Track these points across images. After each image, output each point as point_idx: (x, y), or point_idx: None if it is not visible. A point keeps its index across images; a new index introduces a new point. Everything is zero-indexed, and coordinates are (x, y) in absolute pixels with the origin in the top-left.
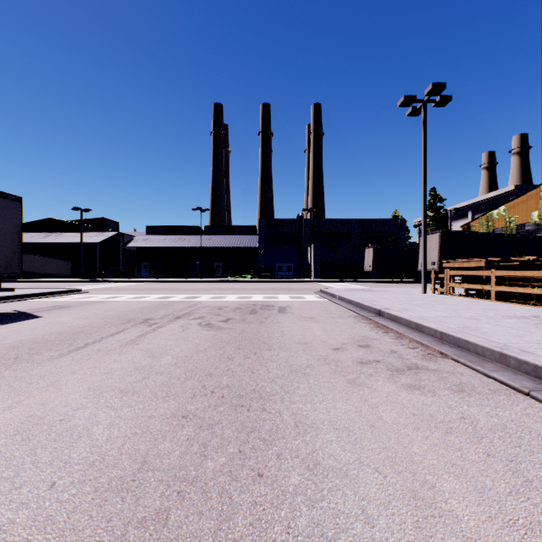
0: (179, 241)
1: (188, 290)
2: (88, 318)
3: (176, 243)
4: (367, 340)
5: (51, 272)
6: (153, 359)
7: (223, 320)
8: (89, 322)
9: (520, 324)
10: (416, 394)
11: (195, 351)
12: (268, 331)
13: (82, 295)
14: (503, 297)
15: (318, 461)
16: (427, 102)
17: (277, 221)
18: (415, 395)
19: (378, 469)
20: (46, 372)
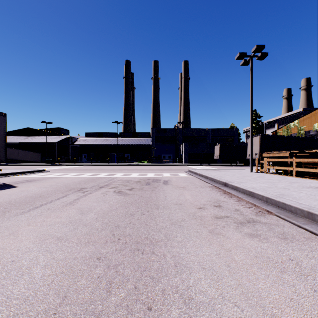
0: (104, 141)
1: (109, 170)
2: (46, 188)
3: (103, 142)
4: (219, 202)
5: (28, 159)
6: (82, 215)
7: (129, 189)
8: (46, 190)
9: (315, 192)
10: (255, 240)
11: (109, 210)
12: (157, 196)
13: (45, 173)
14: (300, 174)
15: (191, 296)
16: (253, 56)
17: (162, 129)
18: (255, 242)
19: (237, 303)
20: (11, 224)
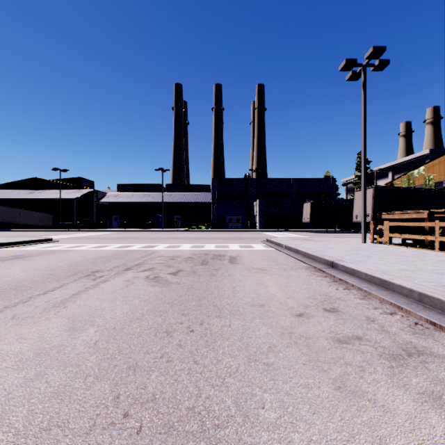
0: (144, 197)
1: (148, 239)
2: (36, 270)
3: (142, 199)
4: (331, 300)
5: (35, 223)
6: (70, 334)
7: (173, 272)
8: (33, 274)
9: None
10: None
11: (128, 319)
12: (219, 287)
13: (50, 245)
14: (443, 247)
15: None
16: (366, 65)
17: (227, 180)
18: None
19: None
20: None
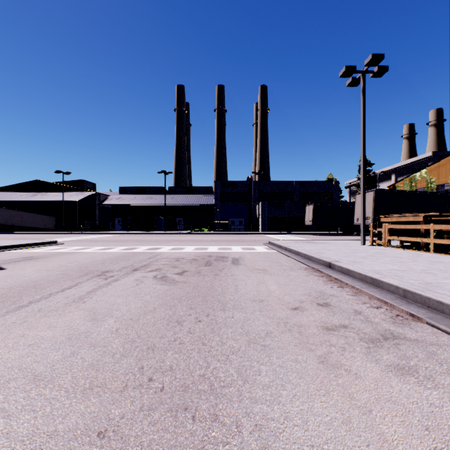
0: (146, 200)
1: (152, 241)
2: (49, 271)
3: (144, 201)
4: (325, 296)
5: (37, 226)
6: (94, 323)
7: (179, 272)
8: (47, 274)
9: None
10: (412, 383)
11: (142, 312)
12: (222, 285)
13: (56, 247)
14: (438, 249)
15: None
16: (366, 72)
17: (230, 182)
18: (412, 387)
19: None
20: None
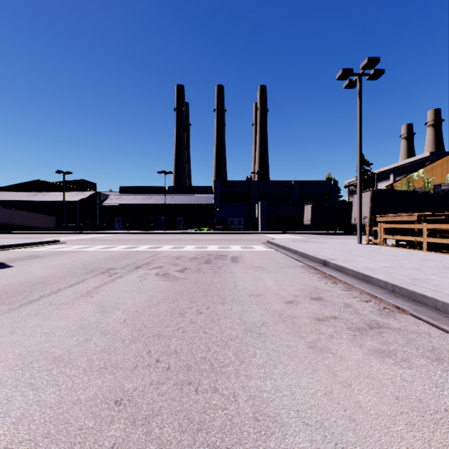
0: (147, 199)
1: (152, 240)
2: (55, 268)
3: (144, 201)
4: (319, 291)
5: (38, 225)
6: (102, 315)
7: (180, 270)
8: (54, 272)
9: None
10: (389, 364)
11: (147, 305)
12: (222, 282)
13: (59, 246)
14: (432, 248)
15: None
16: (362, 75)
17: (229, 182)
18: (389, 366)
19: None
20: None
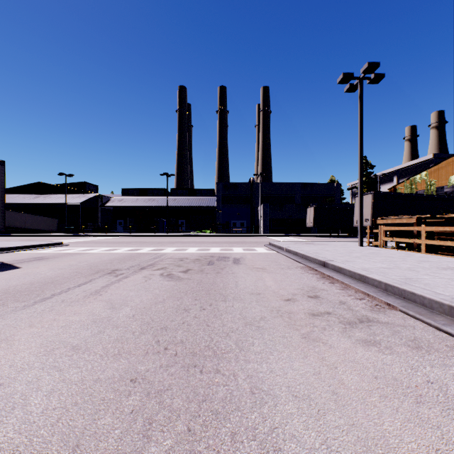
0: (149, 202)
1: (155, 243)
2: (62, 269)
3: (146, 203)
4: (316, 290)
5: (40, 227)
6: (112, 311)
7: (183, 271)
8: (61, 272)
9: None
10: (373, 351)
11: (153, 302)
12: (224, 281)
13: (62, 248)
14: (431, 250)
15: (278, 444)
16: (363, 79)
17: (232, 184)
18: (373, 353)
19: None
20: (4, 325)
